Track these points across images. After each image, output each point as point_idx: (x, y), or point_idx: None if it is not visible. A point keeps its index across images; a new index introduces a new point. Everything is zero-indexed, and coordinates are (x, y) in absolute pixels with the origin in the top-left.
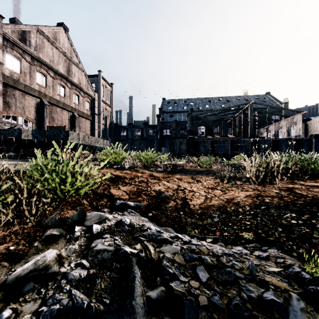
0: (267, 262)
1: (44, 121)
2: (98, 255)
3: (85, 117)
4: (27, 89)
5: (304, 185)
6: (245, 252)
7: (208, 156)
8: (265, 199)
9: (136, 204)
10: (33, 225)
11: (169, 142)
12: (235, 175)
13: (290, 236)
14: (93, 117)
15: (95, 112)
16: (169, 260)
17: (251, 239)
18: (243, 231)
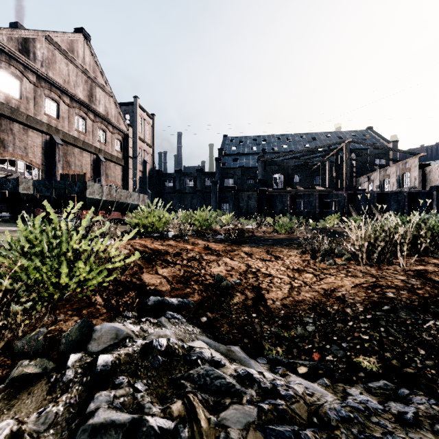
0: (419, 433)
1: (55, 167)
2: (96, 438)
3: (115, 162)
4: (30, 121)
5: None
6: (374, 407)
7: (287, 216)
8: (387, 292)
9: (182, 301)
10: None
11: (233, 196)
12: (332, 248)
13: None
14: (127, 162)
15: (129, 155)
16: None
17: (375, 372)
18: (360, 353)
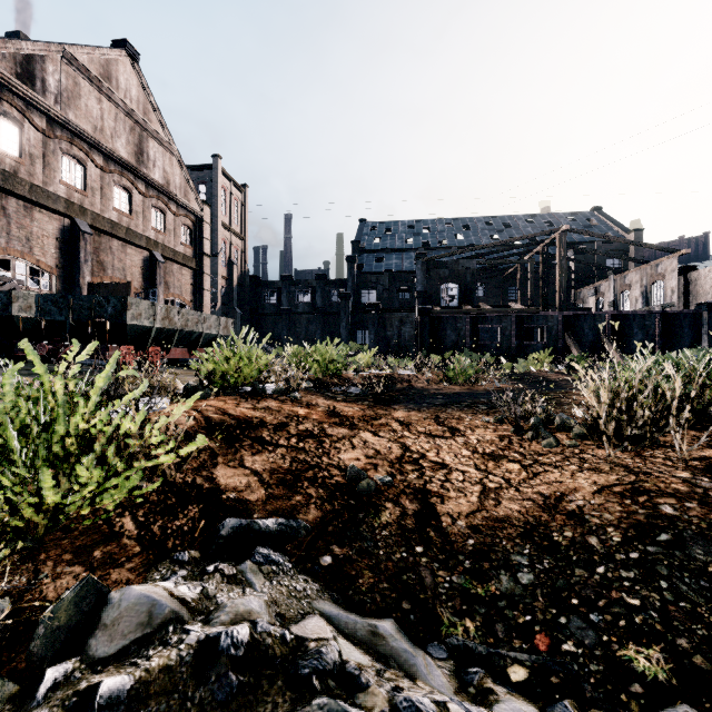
0: None
1: (80, 272)
2: None
3: (180, 263)
4: (36, 195)
5: None
6: None
7: (464, 353)
8: (662, 505)
9: (286, 524)
10: None
11: (376, 319)
12: (549, 415)
13: None
14: (200, 263)
15: (205, 251)
16: None
17: (664, 683)
18: (628, 637)
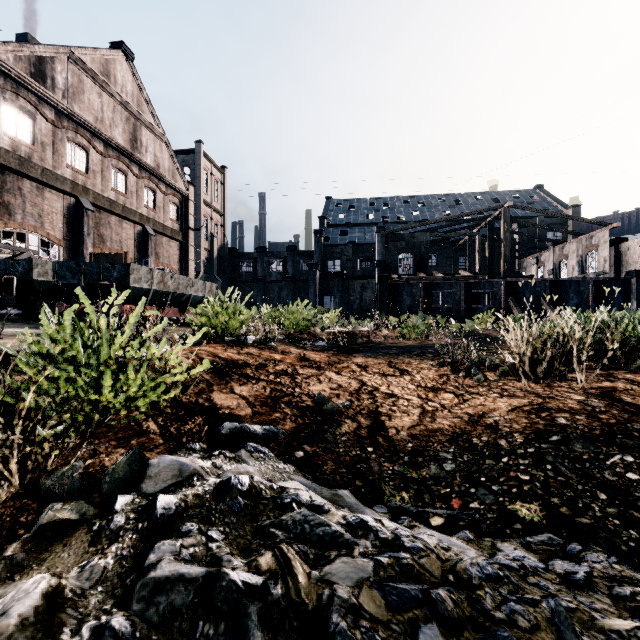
0: (592, 597)
1: (83, 244)
2: (160, 595)
3: (169, 236)
4: (47, 177)
5: (636, 383)
6: (533, 565)
7: (418, 315)
8: (558, 418)
9: (269, 430)
10: (16, 494)
11: (340, 286)
12: (482, 359)
13: (629, 515)
14: (186, 236)
15: (190, 226)
16: (347, 609)
17: (537, 522)
18: (517, 498)
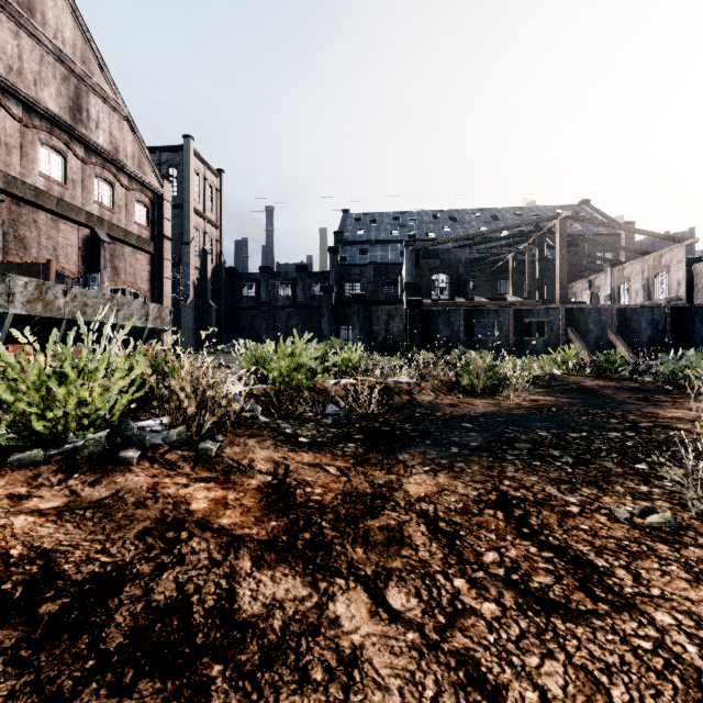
0: None
1: None
2: None
3: (133, 245)
4: None
5: None
6: None
7: (458, 350)
8: None
9: None
10: None
11: (361, 312)
12: None
13: None
14: (160, 246)
15: (165, 233)
16: None
17: None
18: None
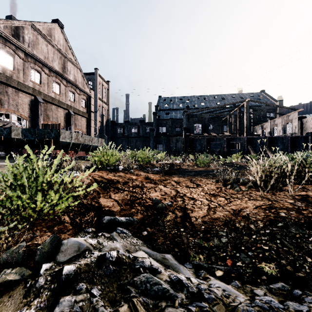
0: None
1: (38, 119)
2: None
3: (81, 115)
4: (20, 86)
5: None
6: (276, 306)
7: (204, 154)
8: (280, 212)
9: (128, 219)
10: None
11: (165, 139)
12: (238, 178)
13: None
14: (89, 115)
15: (91, 110)
16: None
17: (274, 275)
18: (262, 260)
